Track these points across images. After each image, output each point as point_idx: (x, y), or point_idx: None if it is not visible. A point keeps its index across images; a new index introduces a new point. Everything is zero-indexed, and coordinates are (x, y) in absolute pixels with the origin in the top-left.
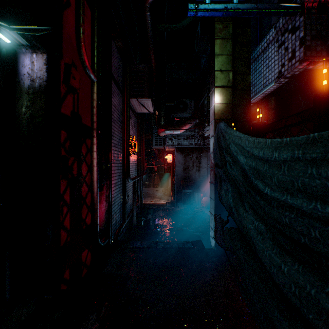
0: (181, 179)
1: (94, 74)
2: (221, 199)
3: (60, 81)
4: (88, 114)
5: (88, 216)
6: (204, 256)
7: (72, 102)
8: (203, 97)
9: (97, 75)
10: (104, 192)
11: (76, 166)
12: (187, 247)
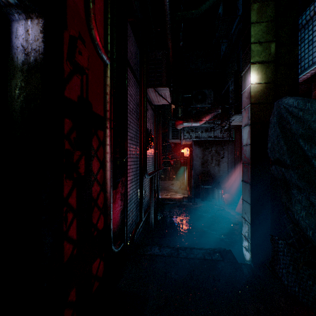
0: (199, 174)
1: (106, 55)
2: (295, 218)
3: (63, 57)
4: (100, 101)
5: (100, 219)
6: (239, 274)
7: (79, 85)
8: (223, 86)
9: (110, 56)
10: (119, 190)
11: (83, 163)
12: (215, 259)
